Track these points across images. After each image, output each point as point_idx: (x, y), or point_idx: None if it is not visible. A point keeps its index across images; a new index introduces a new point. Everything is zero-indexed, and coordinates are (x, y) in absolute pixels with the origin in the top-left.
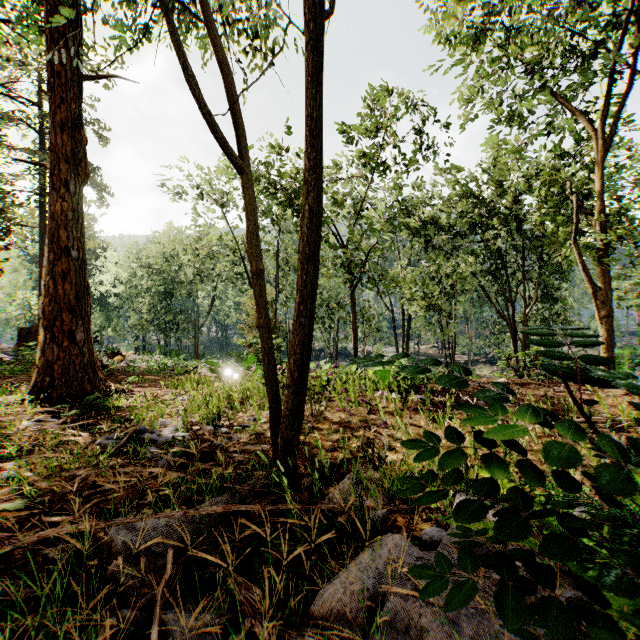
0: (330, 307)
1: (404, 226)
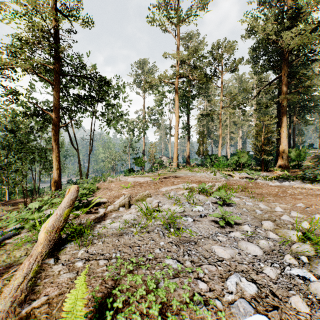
0: None
1: None
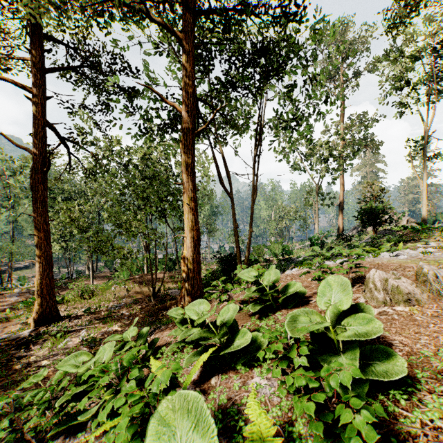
0: None
1: None
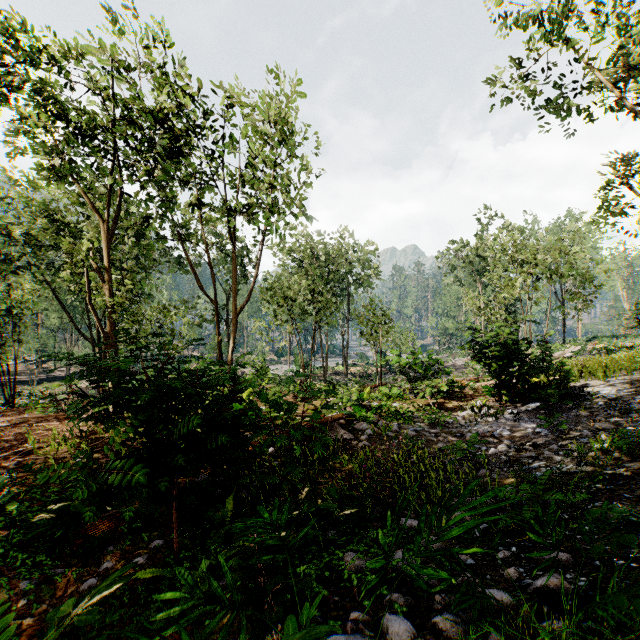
0: None
1: None
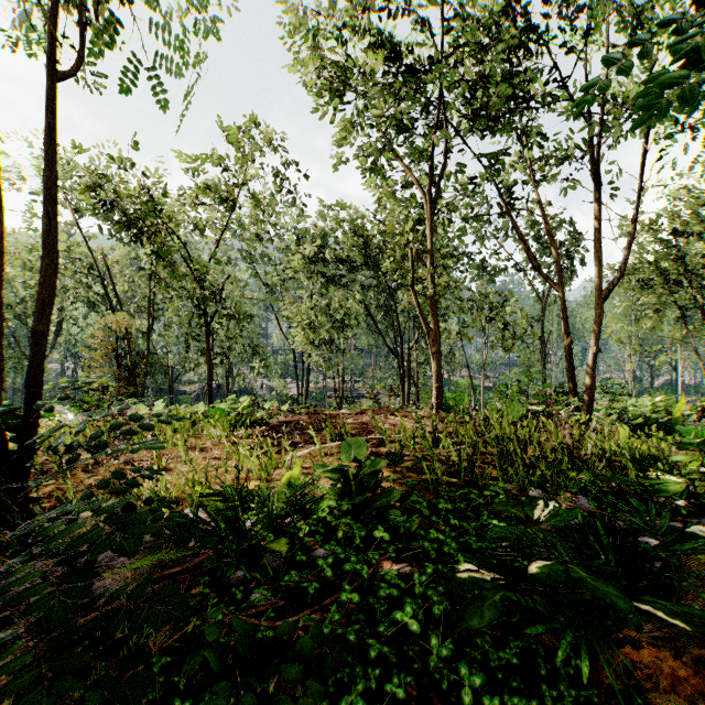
0: (218, 339)
1: (296, 256)
